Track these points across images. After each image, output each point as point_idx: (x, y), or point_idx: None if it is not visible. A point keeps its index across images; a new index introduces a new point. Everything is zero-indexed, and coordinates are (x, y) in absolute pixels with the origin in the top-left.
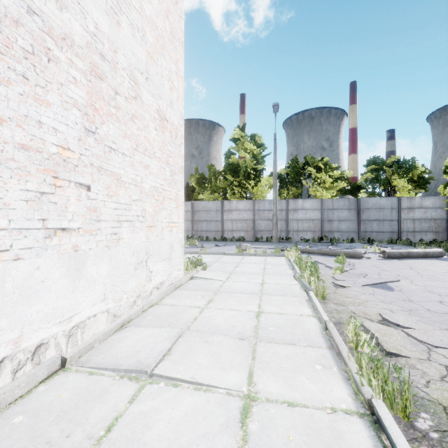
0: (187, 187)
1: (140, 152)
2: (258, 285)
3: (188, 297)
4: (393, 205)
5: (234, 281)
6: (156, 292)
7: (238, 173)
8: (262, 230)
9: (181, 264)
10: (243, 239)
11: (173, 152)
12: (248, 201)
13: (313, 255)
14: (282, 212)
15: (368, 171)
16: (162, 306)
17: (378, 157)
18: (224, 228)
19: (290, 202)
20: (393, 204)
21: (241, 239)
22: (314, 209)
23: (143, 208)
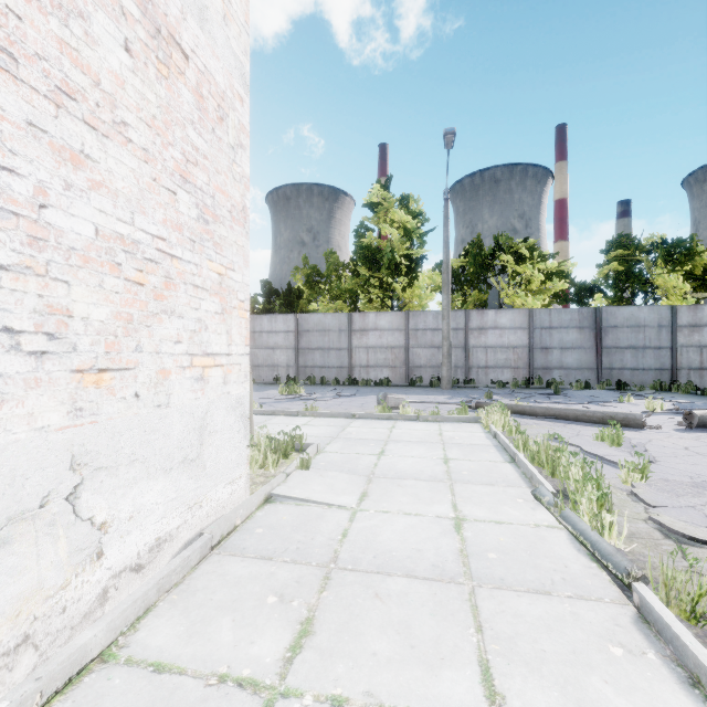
0: (290, 290)
1: (29, 88)
2: (449, 533)
3: (233, 605)
4: (661, 320)
5: (379, 512)
6: (131, 584)
7: (378, 263)
8: (422, 366)
9: (240, 465)
10: (388, 381)
11: (211, 157)
12: (397, 314)
13: (534, 420)
14: (458, 333)
15: (611, 261)
16: (117, 675)
17: (627, 236)
18: (353, 362)
19: (473, 315)
20: (661, 319)
21: (385, 381)
22: (517, 328)
23: (54, 303)
